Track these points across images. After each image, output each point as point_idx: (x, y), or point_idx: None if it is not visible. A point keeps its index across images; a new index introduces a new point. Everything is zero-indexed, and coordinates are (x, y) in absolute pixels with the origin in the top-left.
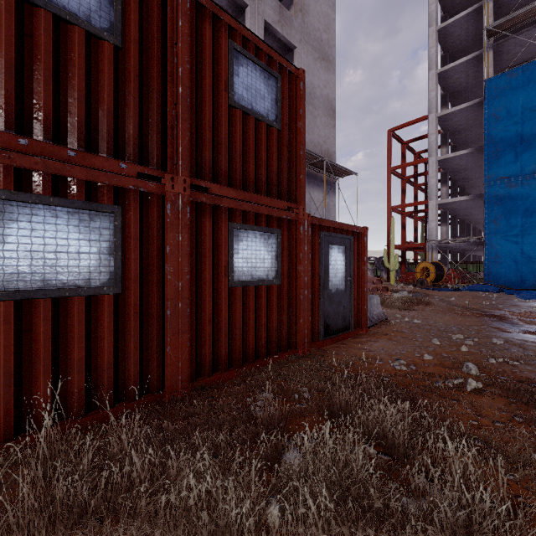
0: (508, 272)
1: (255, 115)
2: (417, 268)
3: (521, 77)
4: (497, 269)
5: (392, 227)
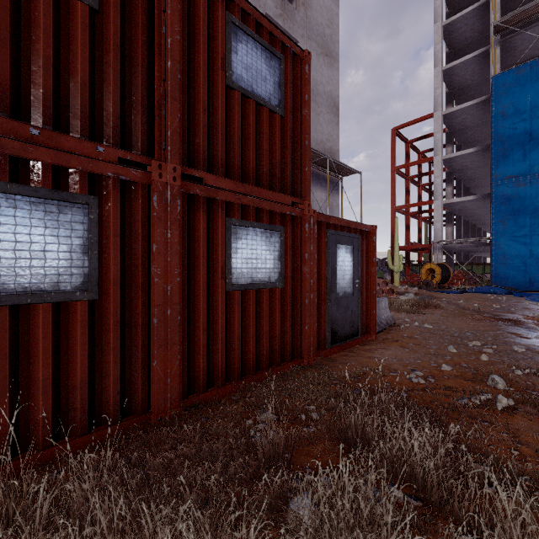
0: (516, 274)
1: (255, 99)
2: (422, 269)
3: (529, 73)
4: (504, 270)
5: (396, 227)
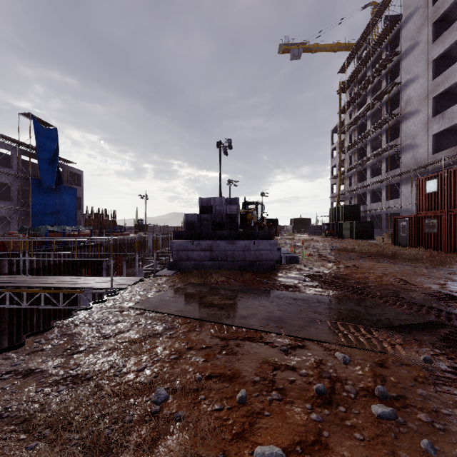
0: None
1: None
2: None
3: None
4: None
5: None
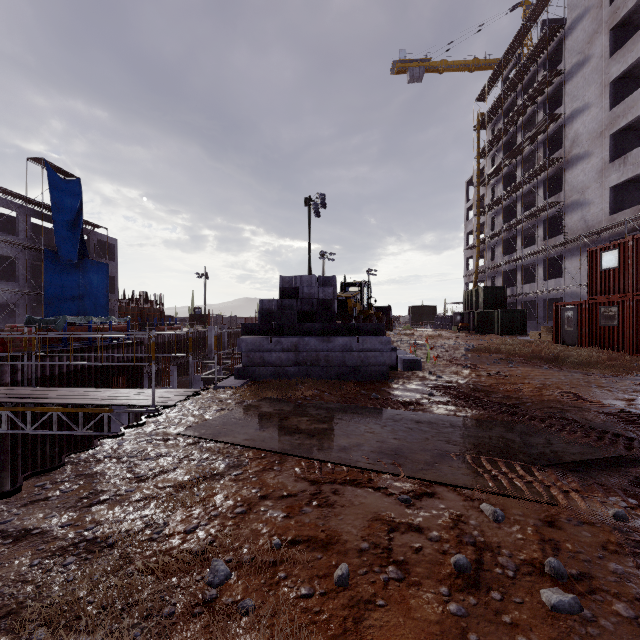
0: None
1: None
2: None
3: None
4: None
5: None
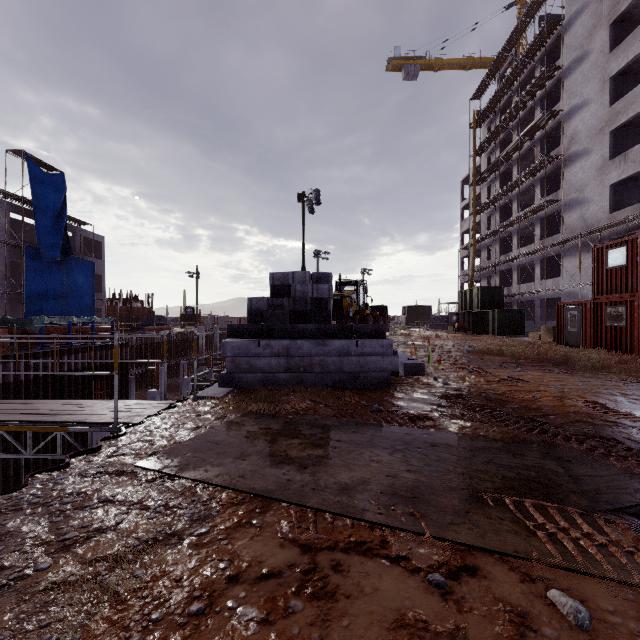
0: None
1: None
2: None
3: None
4: None
5: None
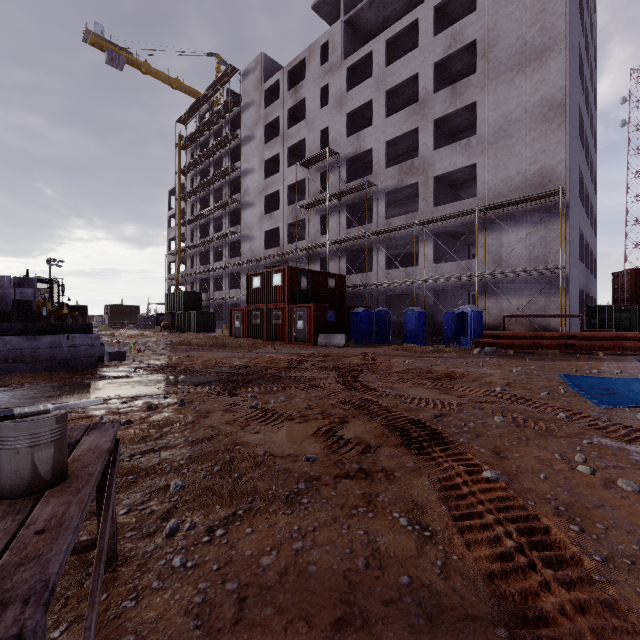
0: None
1: (276, 286)
2: None
3: None
4: None
5: None
